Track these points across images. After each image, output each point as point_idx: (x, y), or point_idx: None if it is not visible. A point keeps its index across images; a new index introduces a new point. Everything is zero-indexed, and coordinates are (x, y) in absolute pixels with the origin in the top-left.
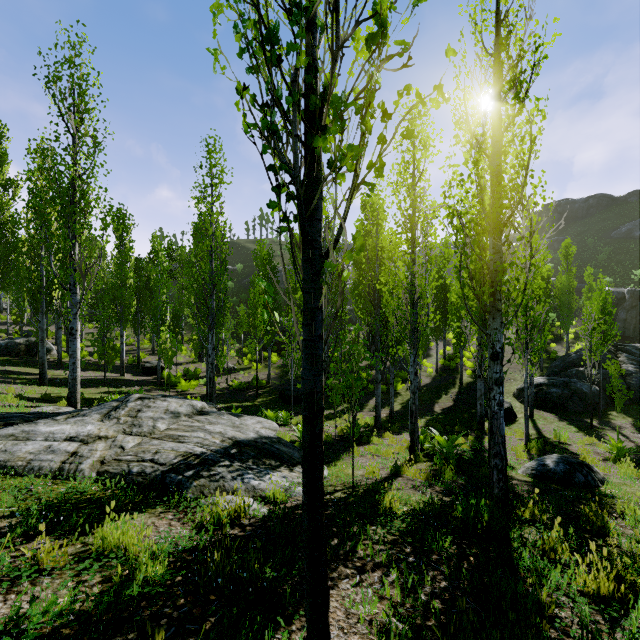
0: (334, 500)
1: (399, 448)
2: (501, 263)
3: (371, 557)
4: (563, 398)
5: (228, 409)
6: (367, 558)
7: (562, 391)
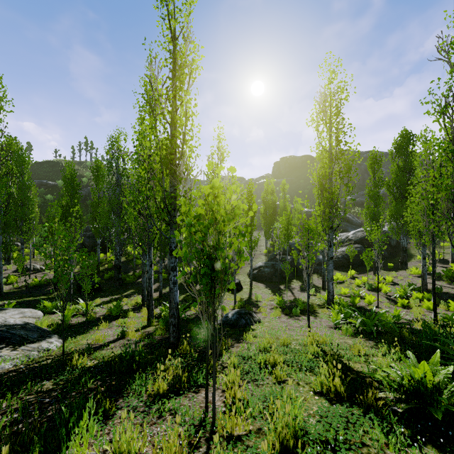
0: (35, 367)
1: (144, 318)
2: (175, 193)
3: (9, 406)
4: (271, 274)
5: (16, 304)
6: (3, 408)
7: (270, 270)
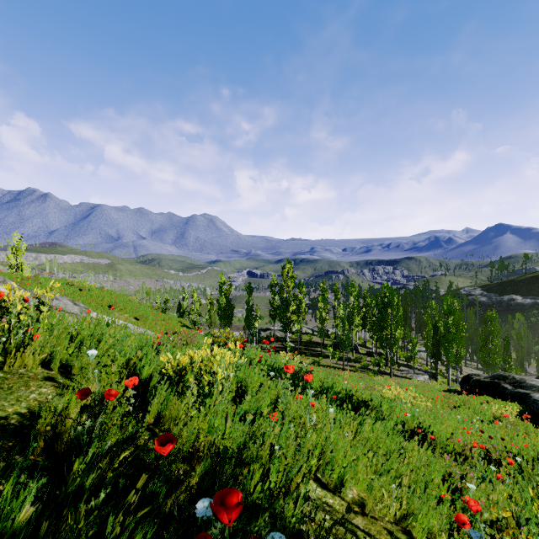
0: None
1: None
2: None
3: None
4: None
5: None
6: None
7: None
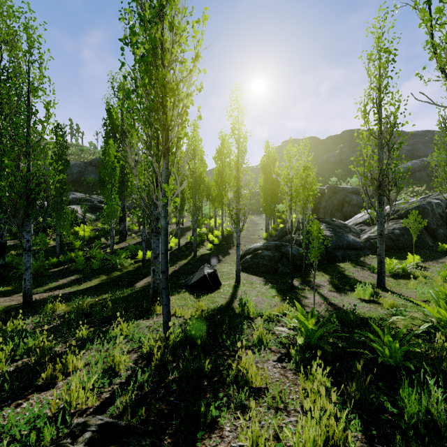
0: None
1: None
2: None
3: None
4: (274, 261)
5: None
6: None
7: (273, 254)
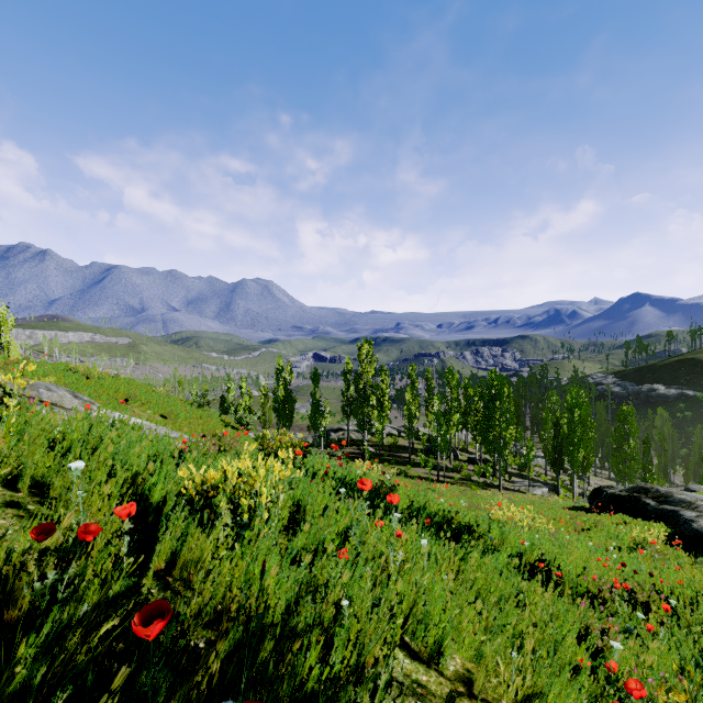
0: None
1: None
2: None
3: None
4: None
5: None
6: None
7: None
